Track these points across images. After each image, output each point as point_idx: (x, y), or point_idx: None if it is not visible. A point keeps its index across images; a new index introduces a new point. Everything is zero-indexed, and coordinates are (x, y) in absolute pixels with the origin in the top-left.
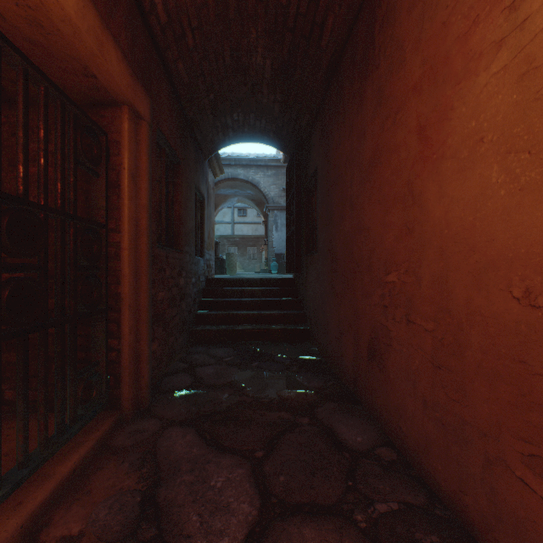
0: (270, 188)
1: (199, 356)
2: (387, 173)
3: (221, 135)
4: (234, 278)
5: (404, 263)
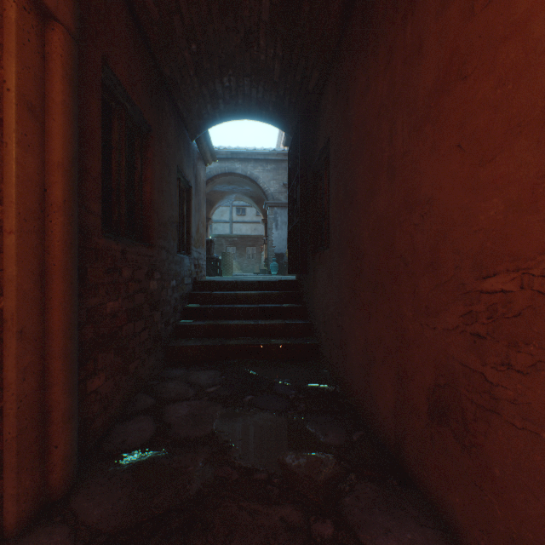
0: (269, 184)
1: (175, 385)
2: (483, 88)
3: (210, 107)
4: (227, 280)
5: (544, 254)
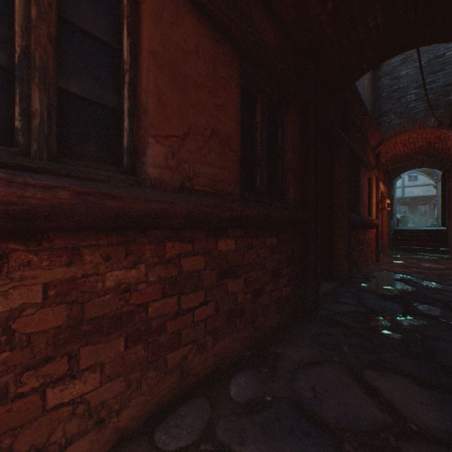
0: None
1: (396, 253)
2: None
3: (402, 171)
4: (408, 229)
5: None
